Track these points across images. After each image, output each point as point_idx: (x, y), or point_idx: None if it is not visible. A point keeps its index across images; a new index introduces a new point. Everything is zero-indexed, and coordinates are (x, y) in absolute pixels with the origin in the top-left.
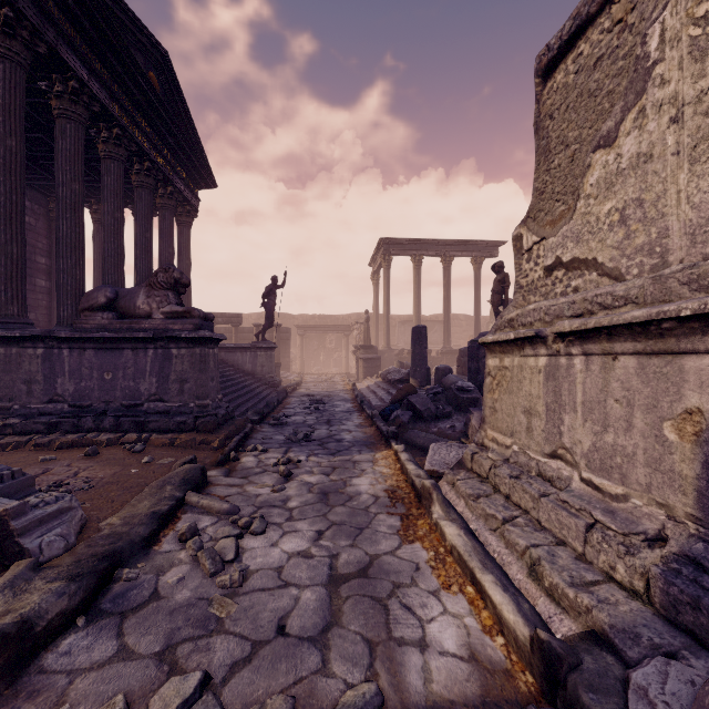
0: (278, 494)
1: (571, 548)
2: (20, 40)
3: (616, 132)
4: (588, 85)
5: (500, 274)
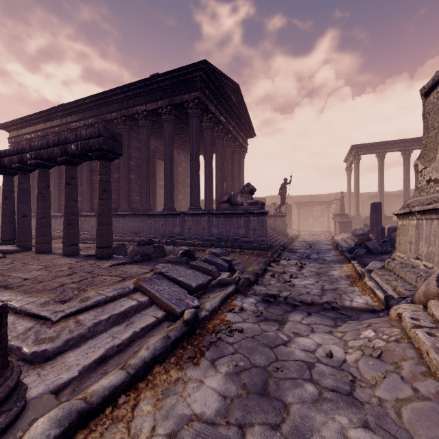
0: (299, 271)
1: (412, 285)
2: (199, 108)
3: None
4: None
5: None
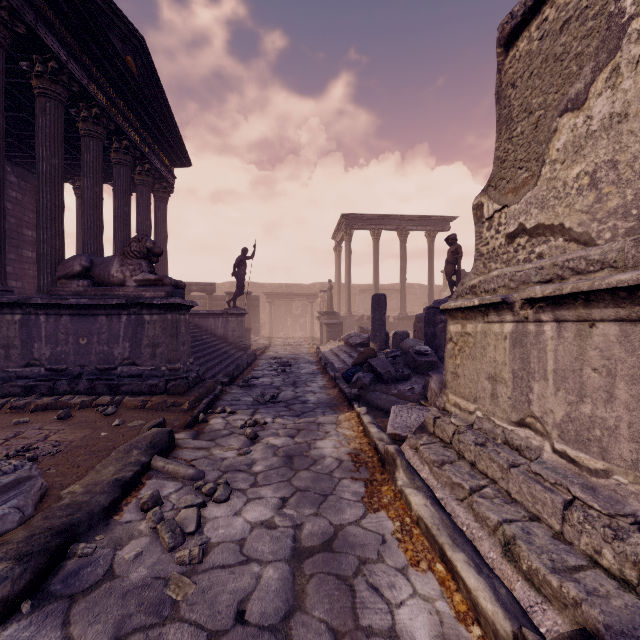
0: (244, 458)
1: (546, 525)
2: None
3: (586, 94)
4: (554, 50)
5: (453, 245)
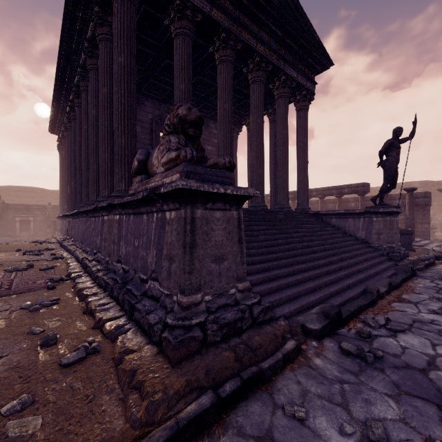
0: None
1: None
2: None
3: None
4: None
5: None
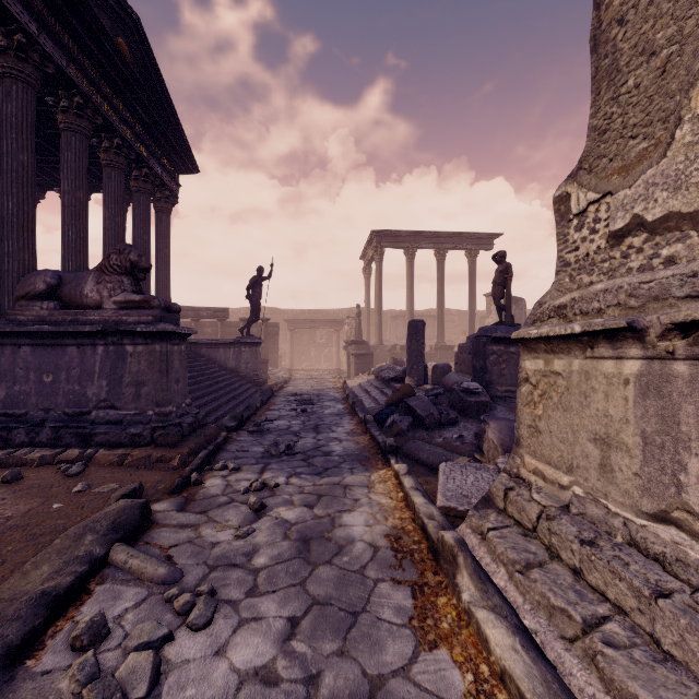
0: (242, 542)
1: None
2: None
3: None
4: None
5: (502, 264)
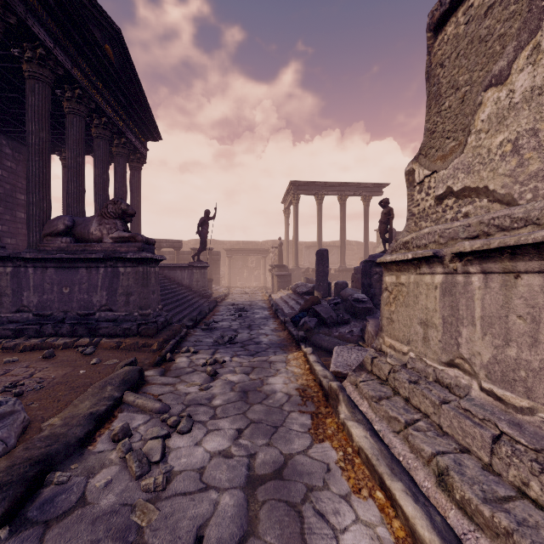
0: (205, 393)
1: (475, 457)
2: None
3: (508, 70)
4: (479, 32)
5: (386, 208)
